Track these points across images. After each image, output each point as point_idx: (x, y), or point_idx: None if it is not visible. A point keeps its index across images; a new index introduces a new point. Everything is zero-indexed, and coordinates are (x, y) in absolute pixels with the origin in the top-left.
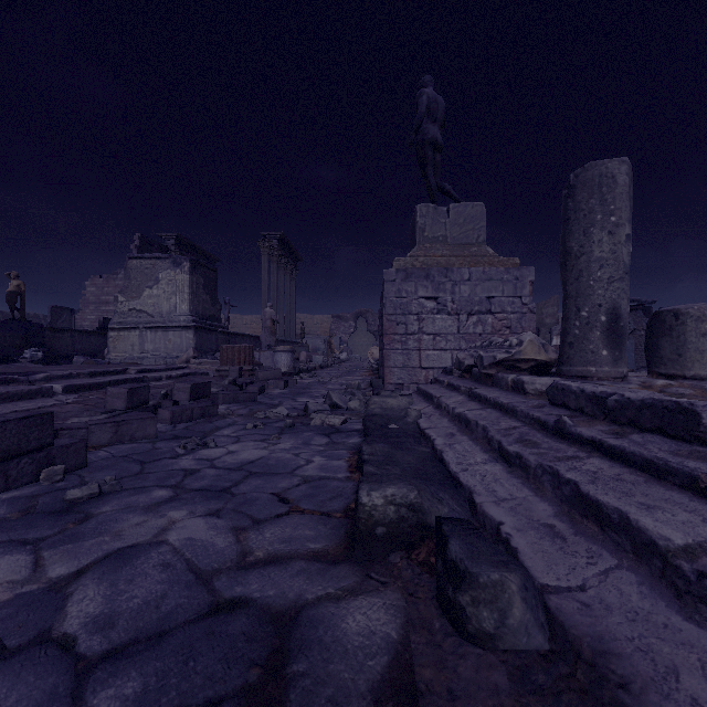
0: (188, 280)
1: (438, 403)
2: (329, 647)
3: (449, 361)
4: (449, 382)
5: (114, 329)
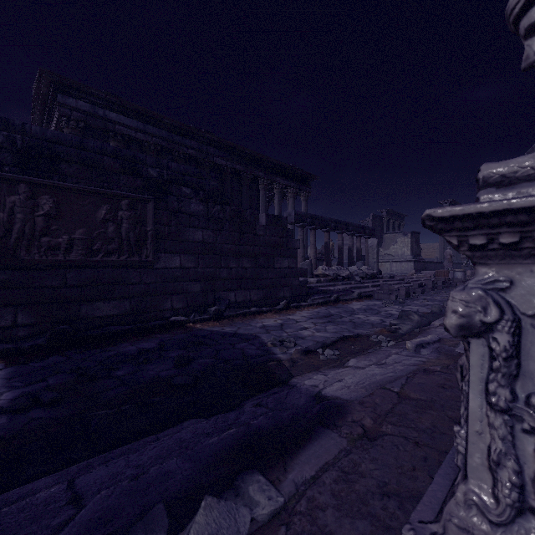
0: (410, 241)
1: None
2: None
3: None
4: None
5: (379, 262)
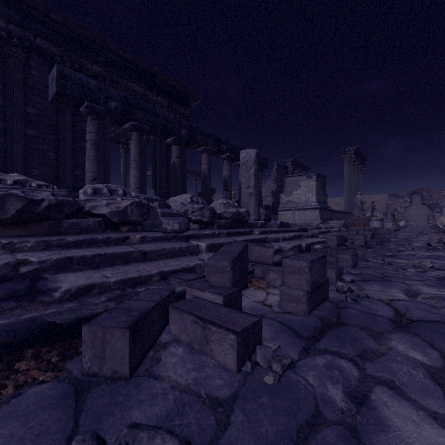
0: (315, 184)
1: None
2: None
3: None
4: None
5: (280, 210)
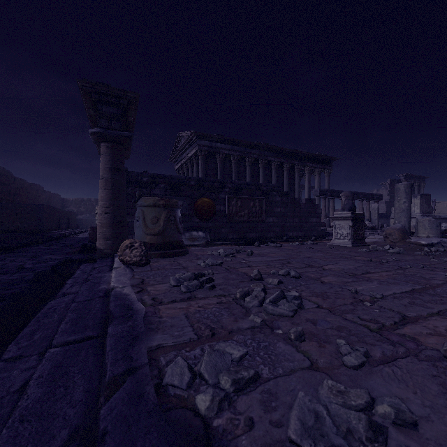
0: (419, 201)
1: None
2: None
3: None
4: None
5: (392, 218)
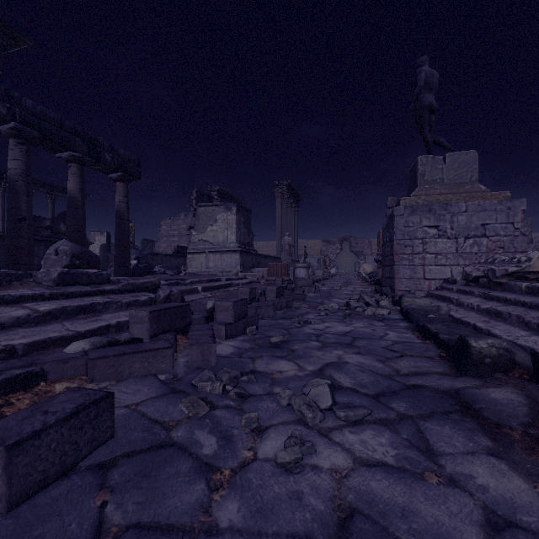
0: (235, 219)
1: (458, 303)
2: (490, 402)
3: (448, 274)
4: (459, 289)
5: (190, 253)
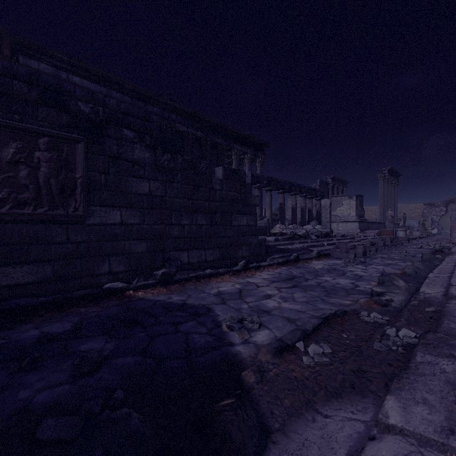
0: (355, 203)
1: None
2: None
3: None
4: None
5: None
